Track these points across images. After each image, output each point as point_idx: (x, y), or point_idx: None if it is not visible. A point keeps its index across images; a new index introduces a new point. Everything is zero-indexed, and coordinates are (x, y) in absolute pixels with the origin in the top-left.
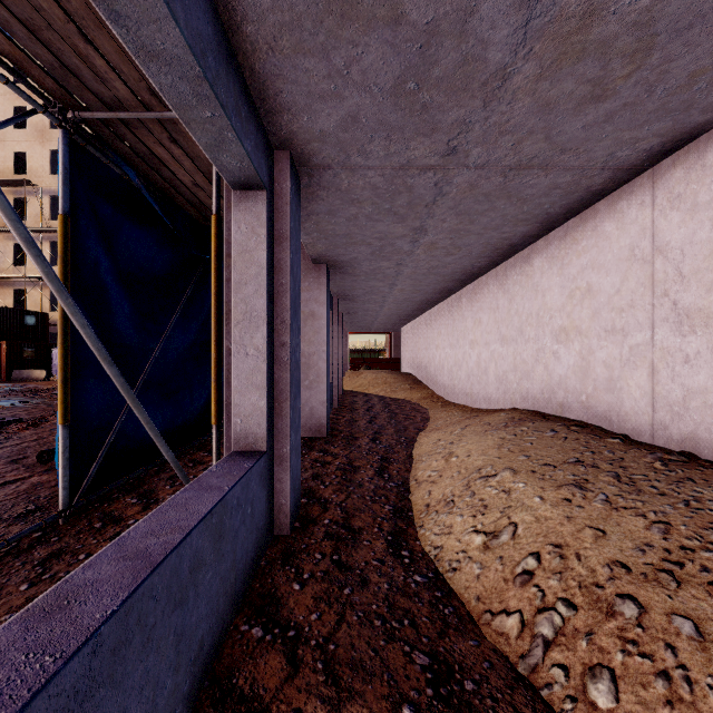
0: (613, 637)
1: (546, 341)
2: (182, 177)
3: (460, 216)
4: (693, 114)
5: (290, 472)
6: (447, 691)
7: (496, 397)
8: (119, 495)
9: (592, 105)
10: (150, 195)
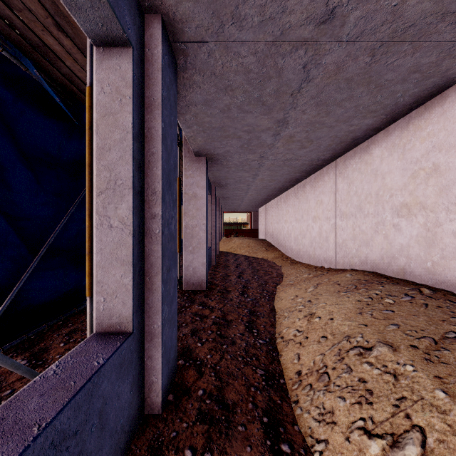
0: None
1: (386, 215)
2: (78, 73)
3: (319, 107)
4: None
5: (161, 349)
6: None
7: (336, 259)
8: (13, 354)
9: None
10: (49, 87)
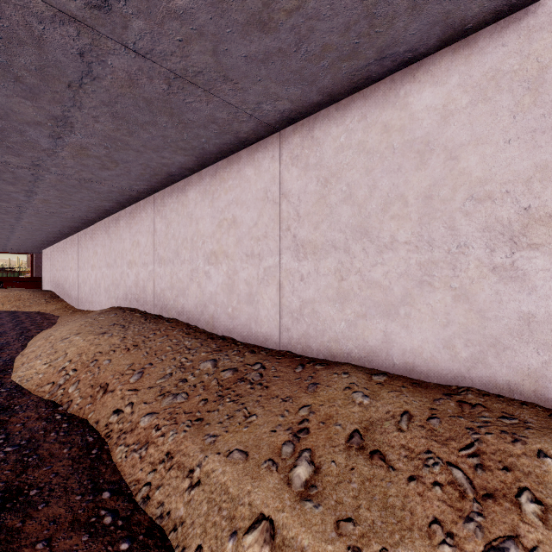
0: (84, 373)
1: (125, 267)
2: None
3: (60, 191)
4: (153, 183)
5: None
6: (4, 411)
7: (105, 302)
8: None
9: (107, 170)
10: None
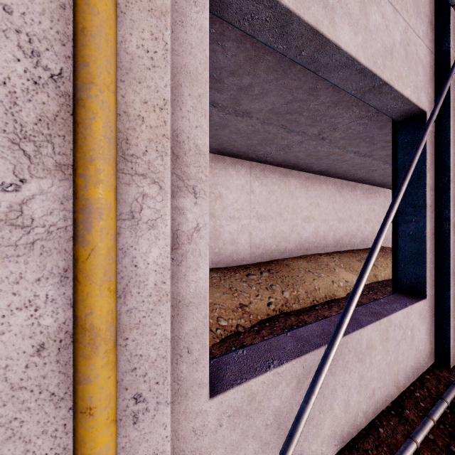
0: (211, 313)
1: None
2: None
3: None
4: None
5: None
6: None
7: None
8: None
9: None
10: None
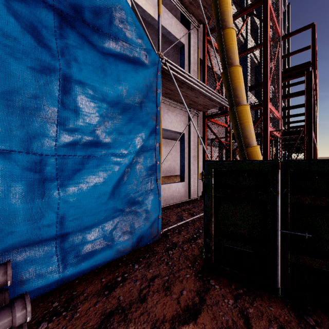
0: None
1: None
2: None
3: None
4: None
5: None
6: None
7: None
8: None
9: None
10: None
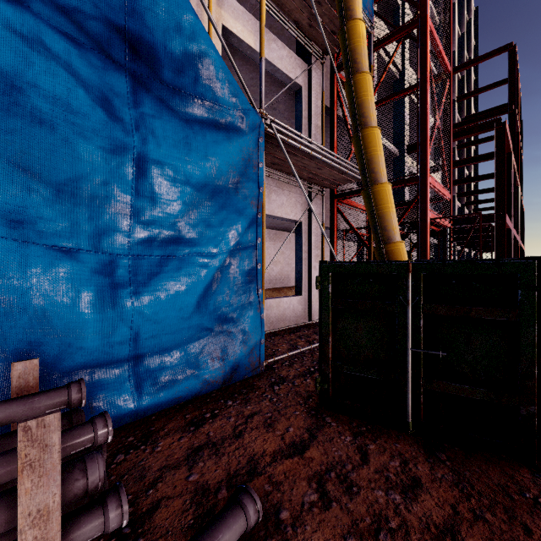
0: None
1: None
2: None
3: None
4: None
5: None
6: None
7: None
8: None
9: None
10: None
